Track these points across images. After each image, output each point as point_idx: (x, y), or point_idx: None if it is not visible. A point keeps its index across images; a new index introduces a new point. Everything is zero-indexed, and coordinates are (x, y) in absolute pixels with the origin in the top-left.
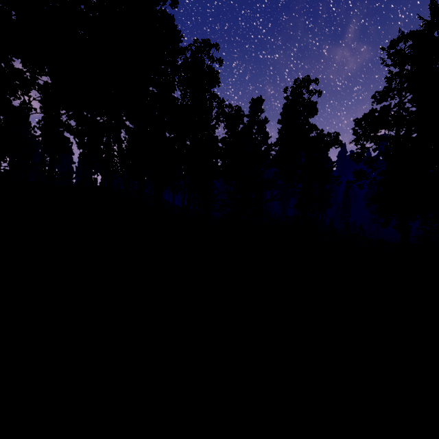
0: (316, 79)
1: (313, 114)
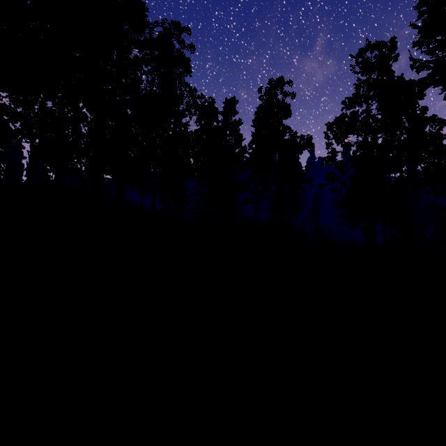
0: (290, 80)
1: (287, 116)
